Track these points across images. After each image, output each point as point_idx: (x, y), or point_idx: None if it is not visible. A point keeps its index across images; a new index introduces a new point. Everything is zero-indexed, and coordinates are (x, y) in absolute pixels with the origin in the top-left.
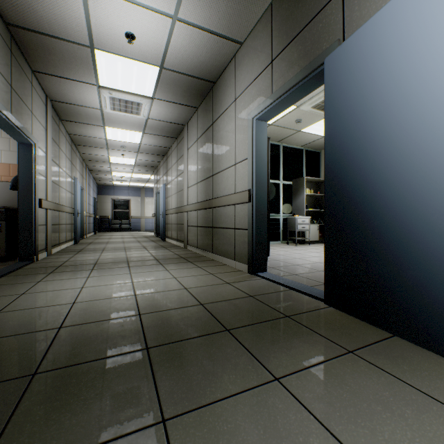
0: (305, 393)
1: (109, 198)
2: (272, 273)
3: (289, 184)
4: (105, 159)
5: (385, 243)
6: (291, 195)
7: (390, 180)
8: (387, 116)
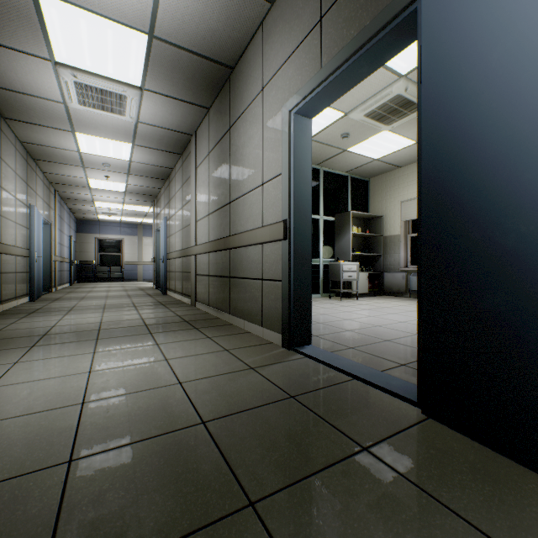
0: None
1: (93, 238)
2: (319, 346)
3: (331, 220)
4: (83, 183)
5: None
6: (334, 234)
7: None
8: None
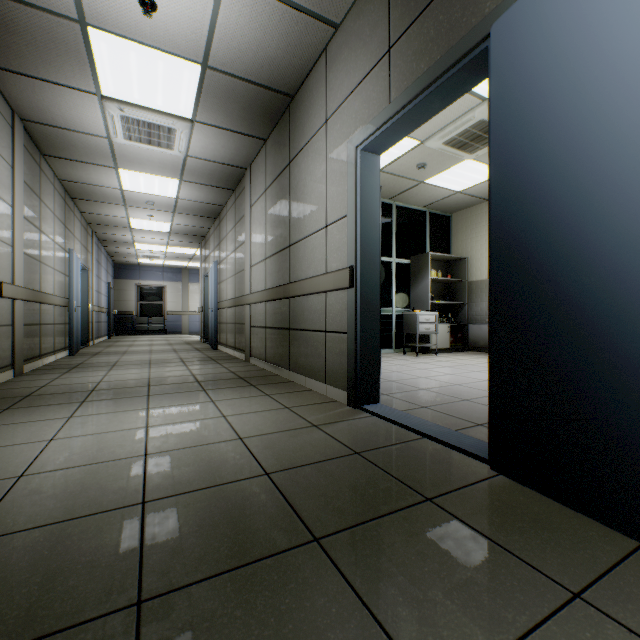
0: None
1: (132, 284)
2: (388, 405)
3: (406, 263)
4: (123, 223)
5: (626, 364)
6: (409, 280)
7: (638, 239)
8: (631, 113)
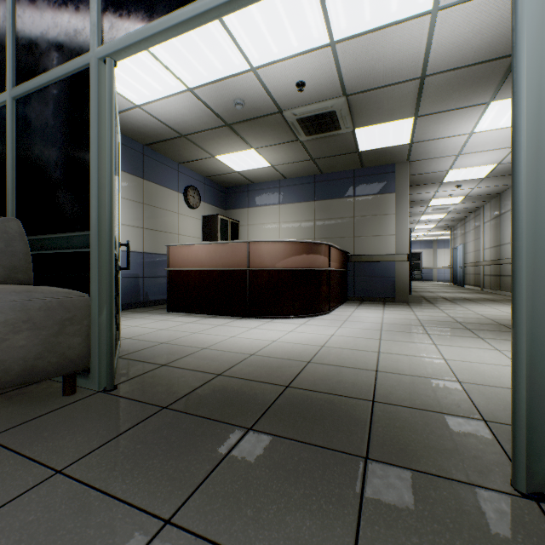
0: (502, 303)
1: None
2: None
3: None
4: (411, 228)
5: None
6: None
7: None
8: None
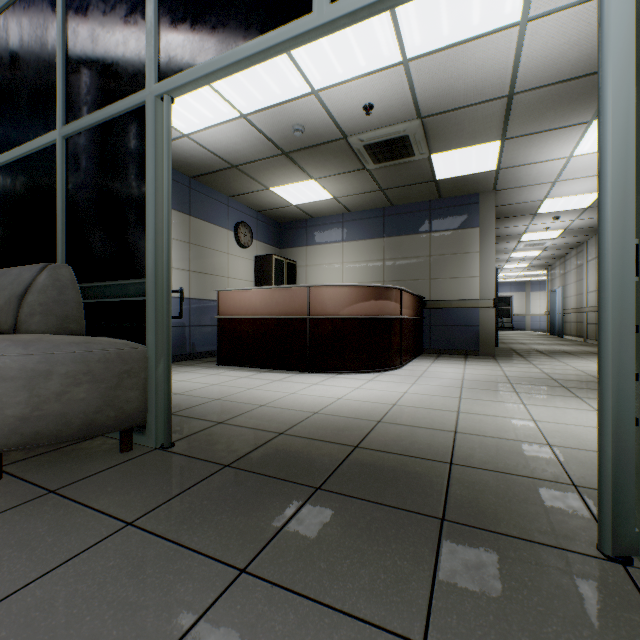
0: None
1: None
2: None
3: None
4: (499, 267)
5: None
6: None
7: None
8: None
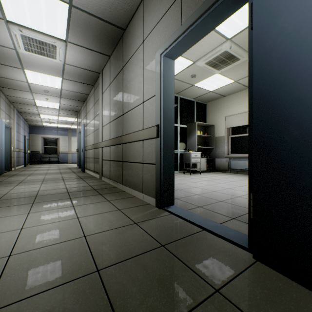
0: None
1: (40, 137)
2: (179, 206)
3: (184, 127)
4: (31, 103)
5: None
6: (186, 135)
7: None
8: None
